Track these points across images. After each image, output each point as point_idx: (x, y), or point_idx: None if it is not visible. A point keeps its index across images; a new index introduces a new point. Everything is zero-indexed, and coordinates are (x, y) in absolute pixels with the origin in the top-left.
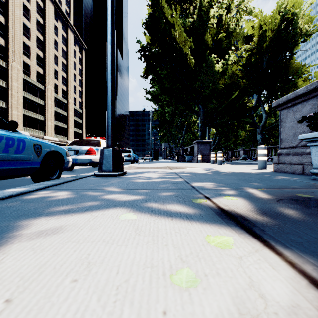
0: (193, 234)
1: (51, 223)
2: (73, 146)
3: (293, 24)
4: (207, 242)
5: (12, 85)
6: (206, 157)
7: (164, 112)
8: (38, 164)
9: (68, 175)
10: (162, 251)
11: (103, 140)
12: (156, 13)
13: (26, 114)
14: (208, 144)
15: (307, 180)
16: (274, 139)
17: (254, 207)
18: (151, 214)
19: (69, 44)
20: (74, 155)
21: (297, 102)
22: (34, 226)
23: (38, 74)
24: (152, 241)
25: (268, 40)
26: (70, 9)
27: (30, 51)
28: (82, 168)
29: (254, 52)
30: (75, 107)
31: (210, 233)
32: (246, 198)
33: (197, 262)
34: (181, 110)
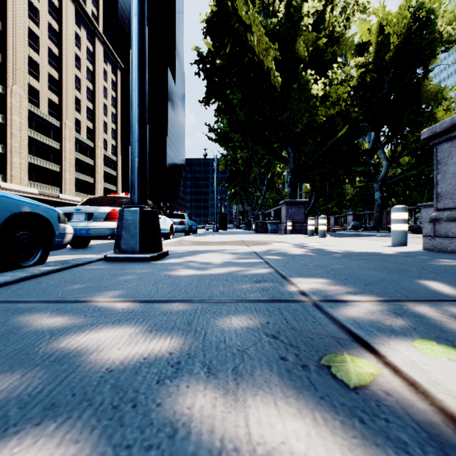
0: None
1: None
2: (84, 206)
3: (430, 25)
4: None
5: (12, 119)
6: (299, 226)
7: (235, 157)
8: None
9: (73, 256)
10: None
11: None
12: (224, 7)
13: (32, 162)
14: (302, 206)
15: None
16: (396, 200)
17: None
18: None
19: (98, 61)
20: (85, 222)
21: None
22: None
23: (50, 104)
24: None
25: (392, 50)
26: (98, 10)
27: (39, 70)
28: (106, 243)
29: (369, 69)
30: (106, 153)
31: None
32: None
33: None
34: (260, 154)
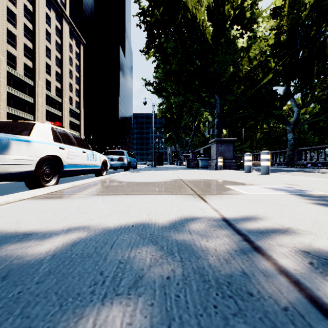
0: None
1: None
2: None
3: None
4: None
5: None
6: (228, 162)
7: (170, 104)
8: None
9: None
10: None
11: (45, 125)
12: None
13: (10, 112)
14: (231, 144)
15: None
16: None
17: None
18: None
19: (64, 36)
20: None
21: None
22: None
23: (26, 67)
24: None
25: (306, 9)
26: None
27: (16, 40)
28: None
29: (283, 30)
30: (71, 107)
31: None
32: None
33: None
34: (192, 100)
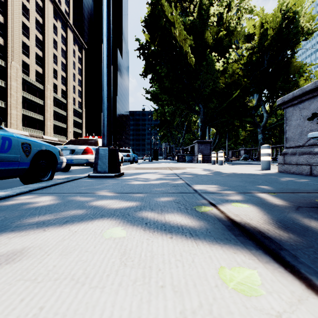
0: (200, 264)
1: (12, 243)
2: (69, 145)
3: (295, 22)
4: (223, 281)
5: (11, 84)
6: (206, 157)
7: (164, 111)
8: (27, 164)
9: (64, 176)
10: (155, 301)
11: (101, 140)
12: (156, 11)
13: (25, 114)
14: (208, 144)
15: None
16: (275, 139)
17: (271, 218)
18: (145, 228)
19: (69, 43)
20: (70, 155)
21: (305, 99)
22: None
23: (37, 73)
24: (142, 277)
25: (269, 38)
26: (69, 8)
27: (29, 50)
28: (79, 168)
29: (255, 51)
30: (74, 107)
31: (224, 261)
32: (258, 204)
33: None
34: (181, 109)
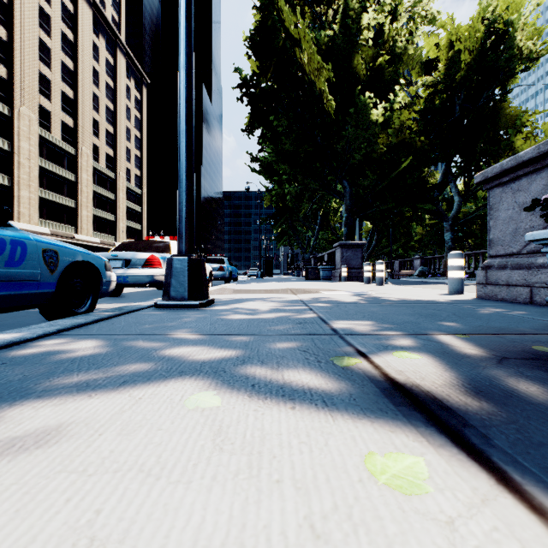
0: (338, 449)
1: (42, 417)
2: (120, 252)
3: (508, 39)
4: (371, 473)
5: (20, 146)
6: (356, 272)
7: (282, 192)
8: (51, 286)
9: (112, 305)
10: (267, 501)
11: (175, 243)
12: (269, 20)
13: (43, 197)
14: (359, 249)
15: (543, 316)
16: (473, 241)
17: (456, 377)
18: (252, 394)
19: (119, 76)
20: (122, 269)
21: (521, 174)
22: (2, 427)
23: (64, 127)
24: (248, 468)
25: (464, 68)
26: (120, 15)
27: (51, 88)
28: (138, 291)
29: (438, 89)
30: (129, 185)
31: (375, 445)
32: (437, 354)
33: (348, 537)
34: (312, 189)
